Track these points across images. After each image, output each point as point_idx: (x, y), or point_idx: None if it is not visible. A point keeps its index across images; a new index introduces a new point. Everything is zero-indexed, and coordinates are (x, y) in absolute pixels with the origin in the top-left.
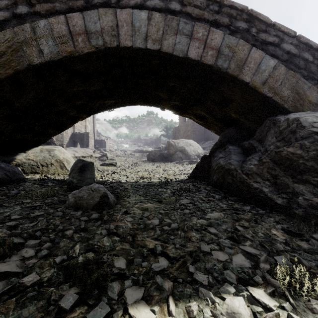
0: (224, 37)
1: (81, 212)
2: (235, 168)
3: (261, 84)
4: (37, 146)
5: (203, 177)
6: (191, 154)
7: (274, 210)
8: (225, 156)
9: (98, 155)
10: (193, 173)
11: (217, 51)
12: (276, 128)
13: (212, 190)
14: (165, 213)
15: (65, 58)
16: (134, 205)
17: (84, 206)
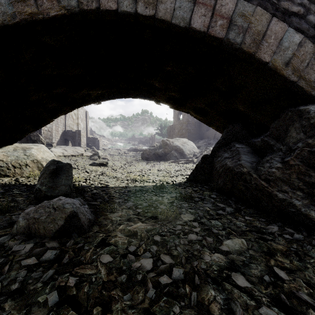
0: (237, 3)
1: (31, 246)
2: (249, 171)
3: (284, 65)
4: (11, 144)
5: (205, 180)
6: (186, 153)
7: (313, 233)
8: (233, 156)
9: (89, 154)
10: (192, 175)
11: (228, 21)
12: (303, 121)
13: (218, 197)
14: (161, 242)
15: (23, 22)
16: (118, 227)
17: (40, 233)
